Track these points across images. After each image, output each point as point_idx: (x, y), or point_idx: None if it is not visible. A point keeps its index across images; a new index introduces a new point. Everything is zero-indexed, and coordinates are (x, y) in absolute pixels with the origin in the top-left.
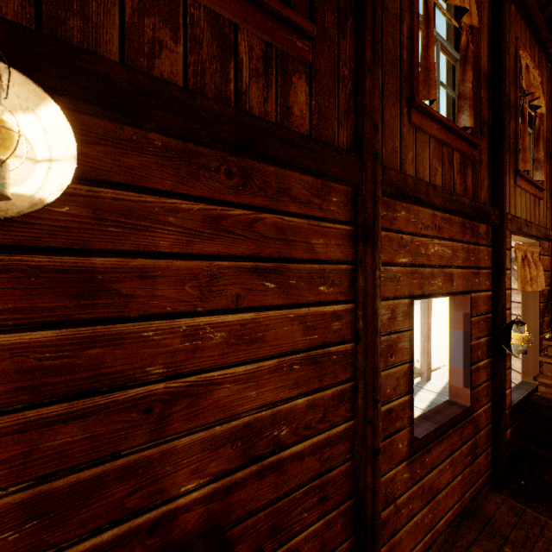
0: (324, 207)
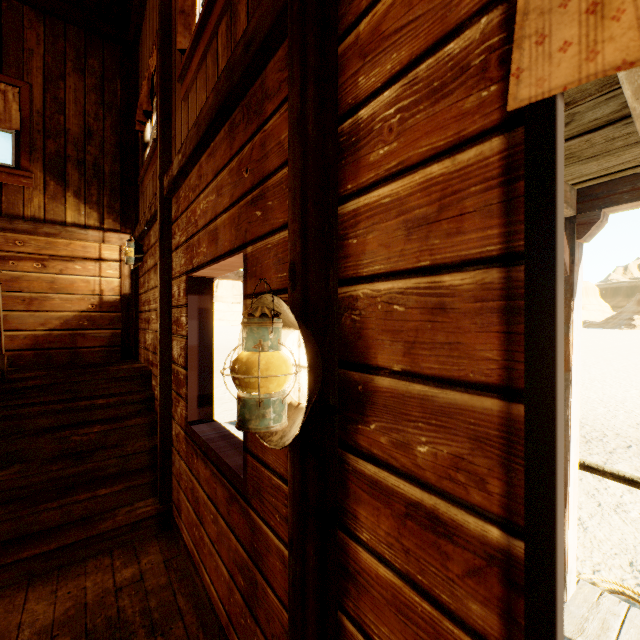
0: None
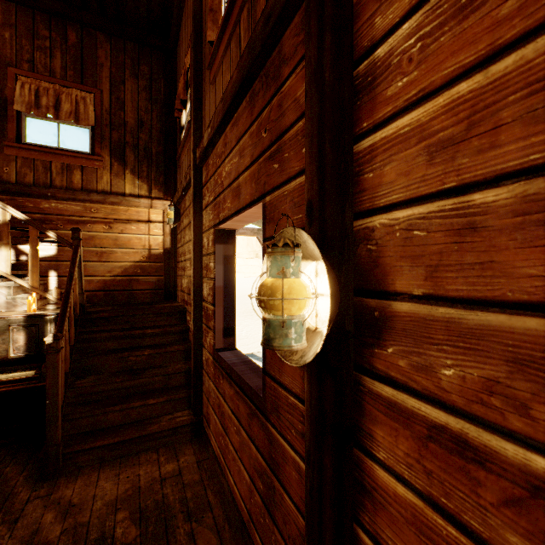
0: None
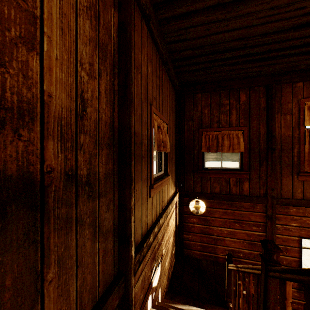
0: (254, 209)
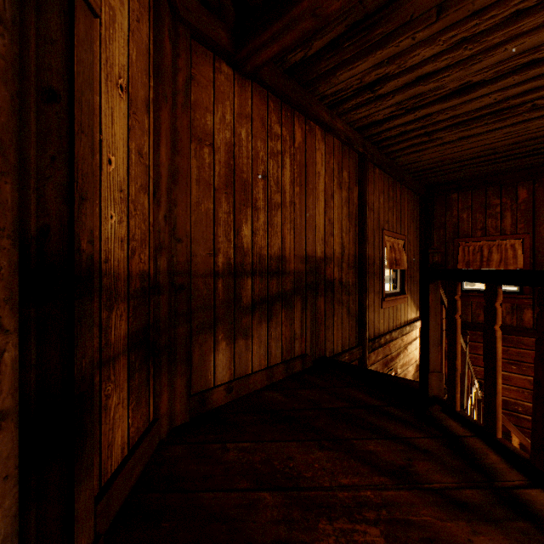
0: None
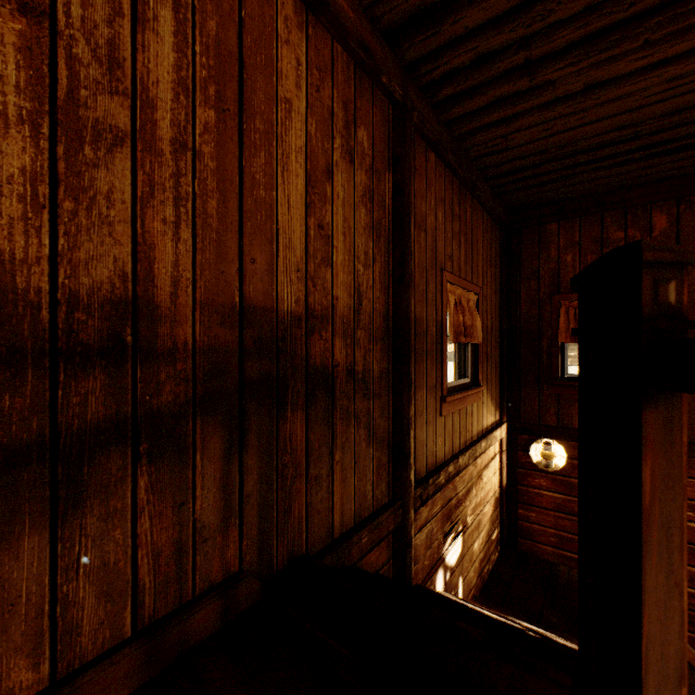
0: (690, 471)
